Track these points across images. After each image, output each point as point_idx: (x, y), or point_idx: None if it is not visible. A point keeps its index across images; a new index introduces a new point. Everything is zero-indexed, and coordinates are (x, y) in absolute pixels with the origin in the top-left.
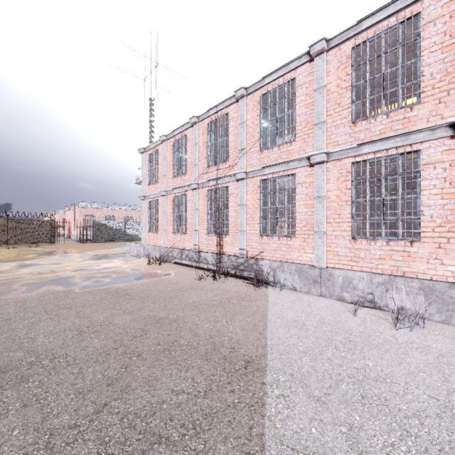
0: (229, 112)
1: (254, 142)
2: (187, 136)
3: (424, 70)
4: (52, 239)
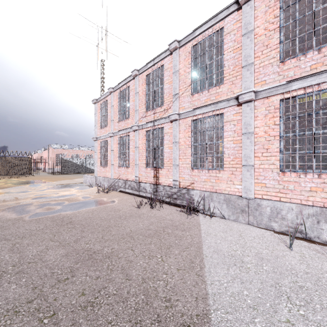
0: (164, 64)
1: (185, 88)
2: (129, 87)
3: None
4: (30, 171)
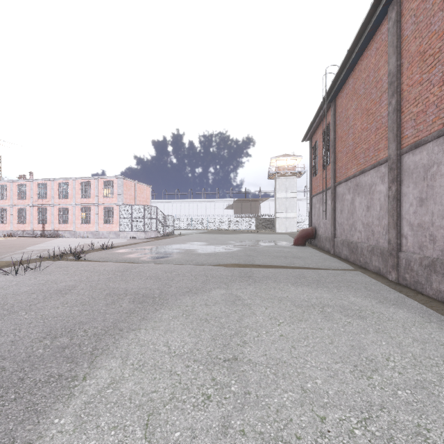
0: (47, 183)
1: (57, 195)
2: (27, 184)
3: (91, 192)
4: None
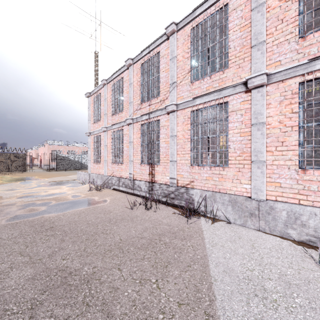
0: (160, 50)
1: (184, 75)
2: (123, 78)
3: None
4: (24, 168)
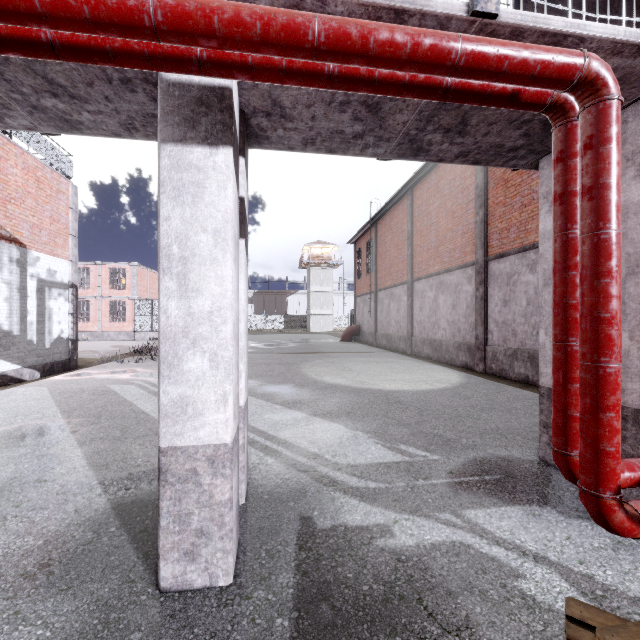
0: None
1: None
2: None
3: (91, 282)
4: None
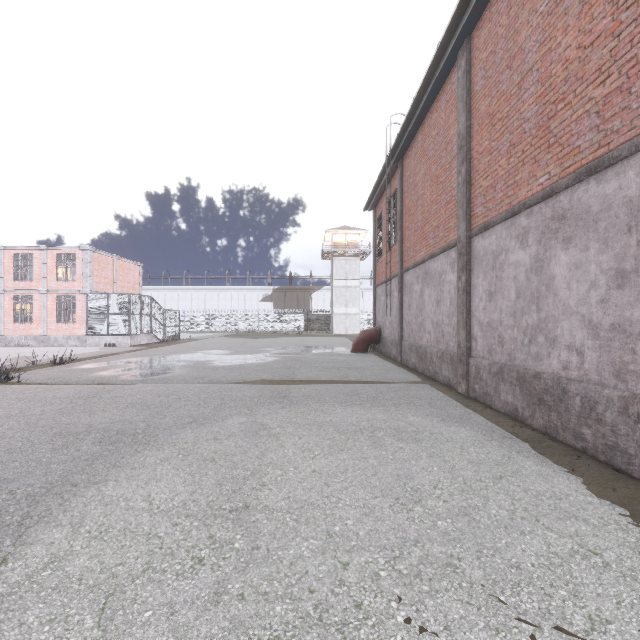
0: None
1: None
2: None
3: (35, 271)
4: None
